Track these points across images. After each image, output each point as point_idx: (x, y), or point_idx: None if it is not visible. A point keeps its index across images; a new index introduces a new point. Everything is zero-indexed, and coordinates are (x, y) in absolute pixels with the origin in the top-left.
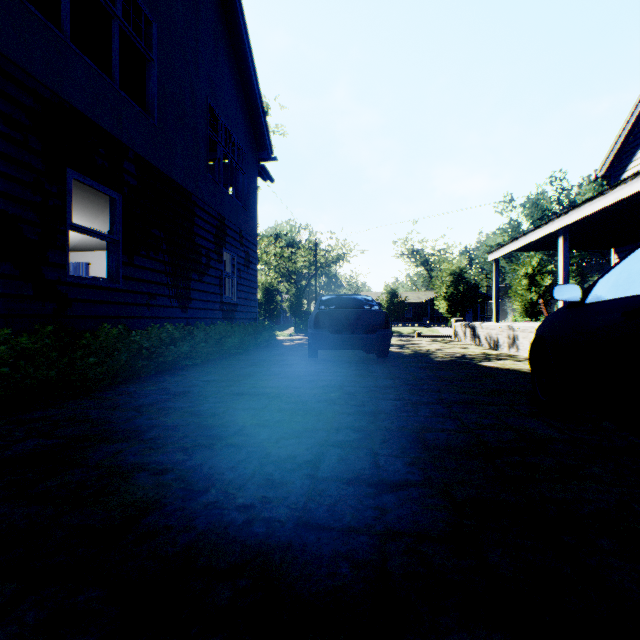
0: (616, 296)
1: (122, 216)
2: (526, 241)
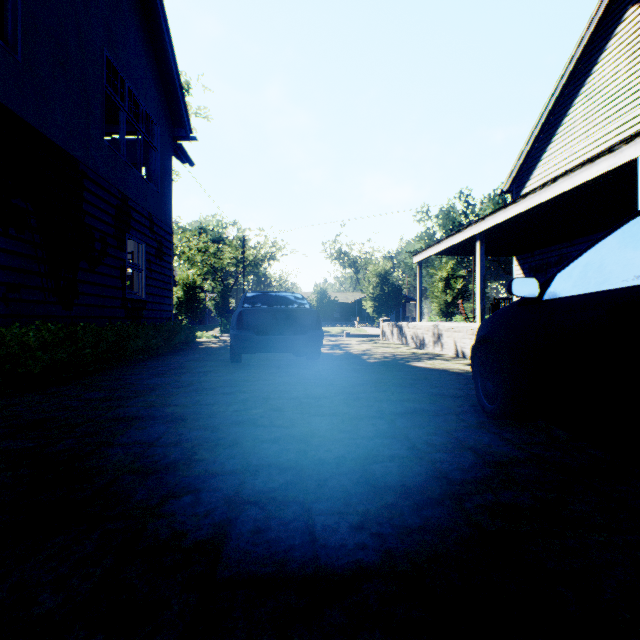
0: (588, 290)
1: None
2: (447, 245)
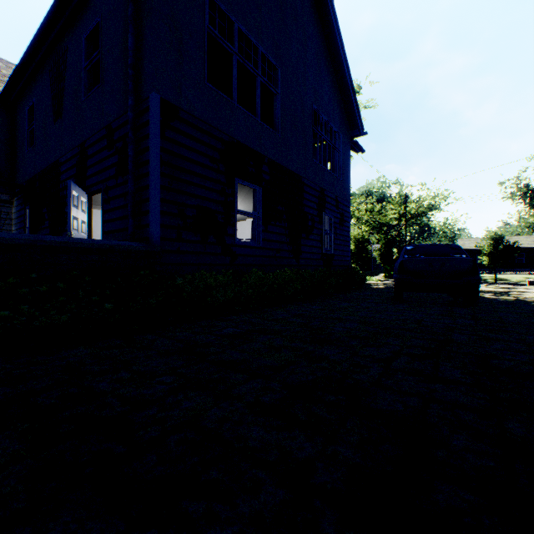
0: None
1: (261, 201)
2: None
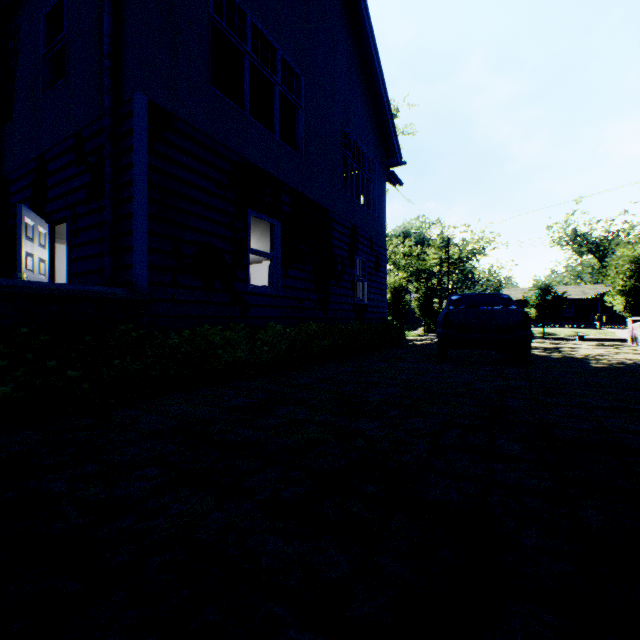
0: None
1: (281, 238)
2: None
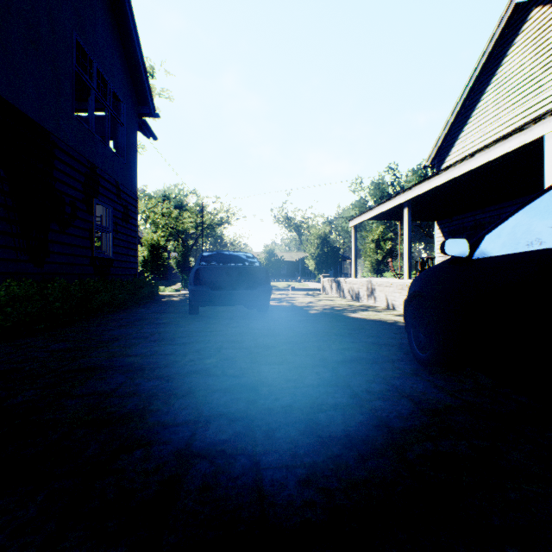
0: (518, 250)
1: None
2: (379, 211)
